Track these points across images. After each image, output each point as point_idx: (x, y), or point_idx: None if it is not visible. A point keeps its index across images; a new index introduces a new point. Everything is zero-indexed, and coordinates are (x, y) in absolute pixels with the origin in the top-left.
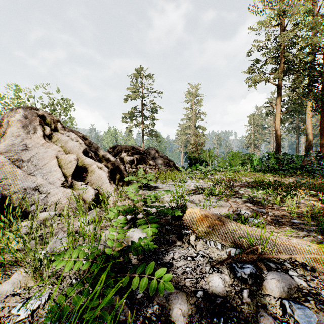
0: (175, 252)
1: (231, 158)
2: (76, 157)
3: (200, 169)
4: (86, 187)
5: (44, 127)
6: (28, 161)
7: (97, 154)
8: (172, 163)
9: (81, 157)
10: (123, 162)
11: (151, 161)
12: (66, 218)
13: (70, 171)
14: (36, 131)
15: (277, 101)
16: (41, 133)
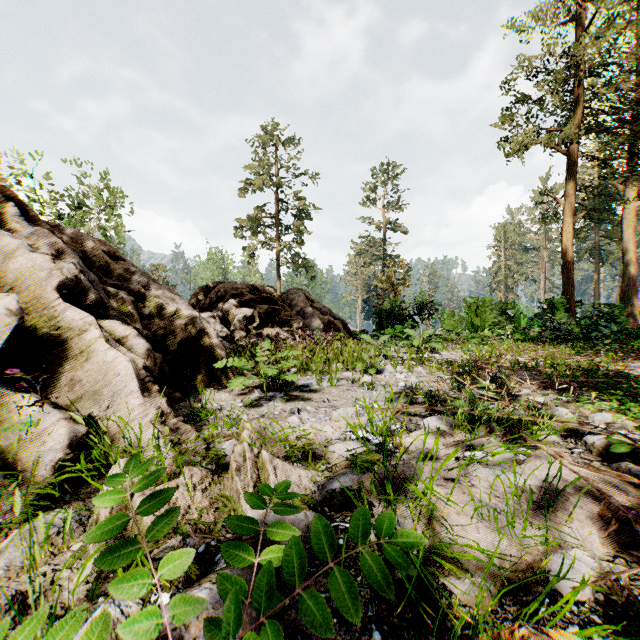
0: None
1: (473, 311)
2: (15, 302)
3: (404, 337)
4: (42, 415)
5: None
6: None
7: (146, 298)
8: (341, 323)
9: (50, 305)
10: (228, 320)
11: (293, 319)
12: None
13: None
14: None
15: (566, 190)
16: None
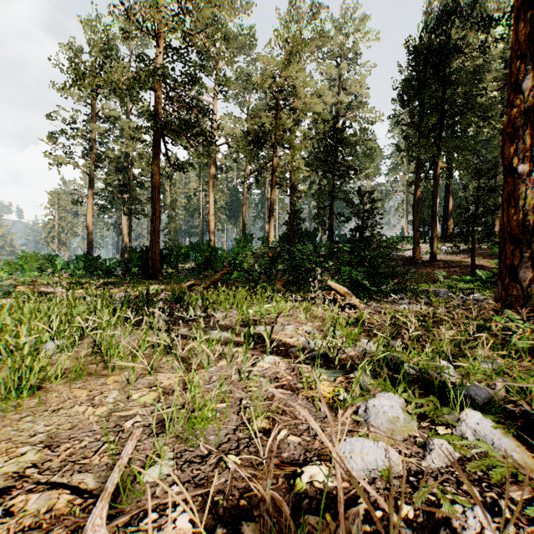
0: None
1: (24, 260)
2: None
3: None
4: None
5: None
6: None
7: None
8: None
9: None
10: None
11: None
12: None
13: None
14: None
15: (89, 194)
16: None
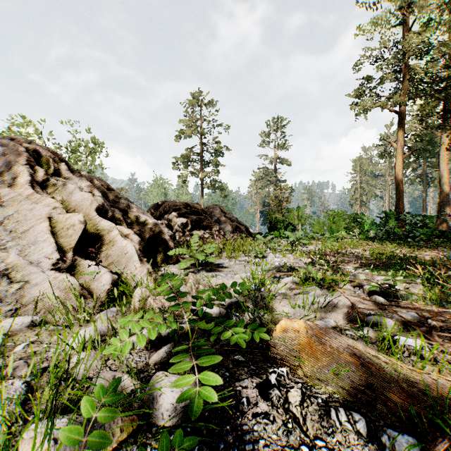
0: (258, 441)
1: (331, 219)
2: (82, 217)
3: (285, 237)
4: (98, 269)
5: (35, 169)
6: (1, 225)
7: (128, 213)
8: (244, 228)
9: (93, 218)
10: (171, 225)
11: (212, 225)
12: (51, 331)
13: (71, 241)
14: (20, 175)
15: (398, 136)
16: (28, 178)
